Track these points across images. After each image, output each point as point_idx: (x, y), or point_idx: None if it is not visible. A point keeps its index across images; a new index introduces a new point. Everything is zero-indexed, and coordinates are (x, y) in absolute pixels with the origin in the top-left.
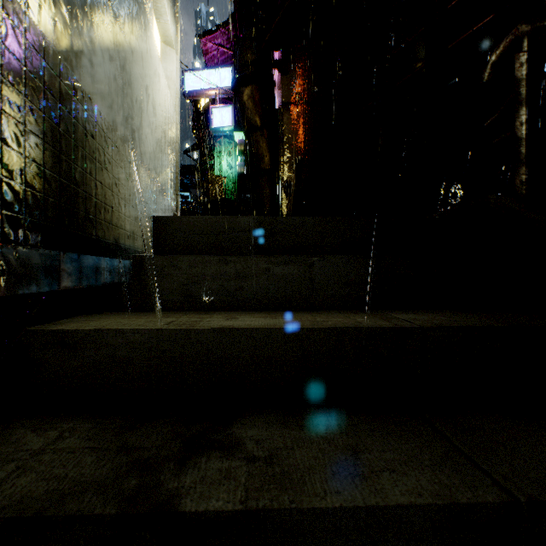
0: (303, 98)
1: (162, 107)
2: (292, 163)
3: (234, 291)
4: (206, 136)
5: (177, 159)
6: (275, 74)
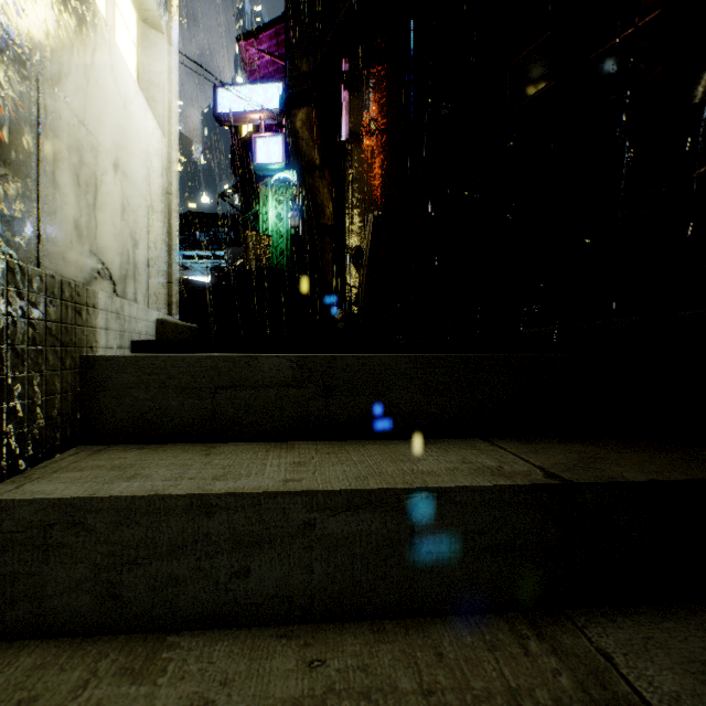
0: (380, 126)
1: (124, 133)
2: (364, 218)
3: (227, 579)
4: (250, 175)
5: (171, 221)
6: (341, 94)
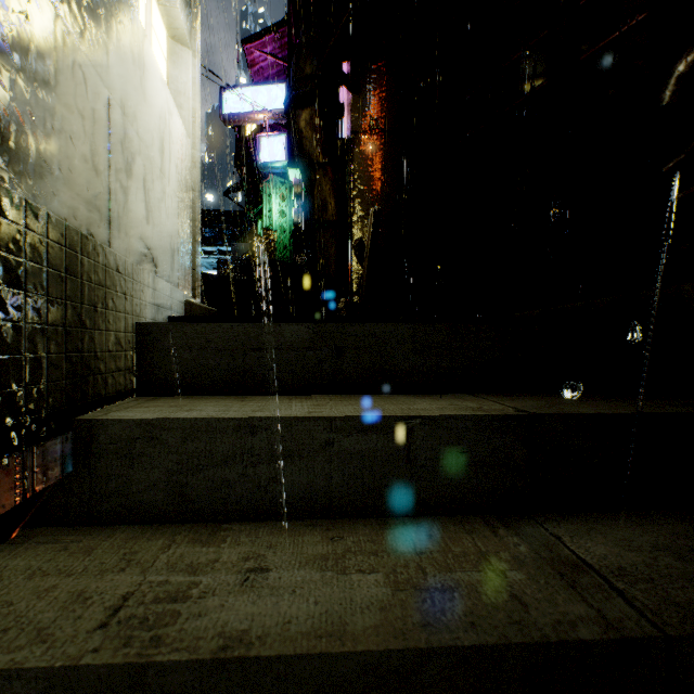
0: (380, 125)
1: (162, 138)
2: (365, 213)
3: (266, 483)
4: (253, 172)
5: (195, 215)
6: (342, 93)
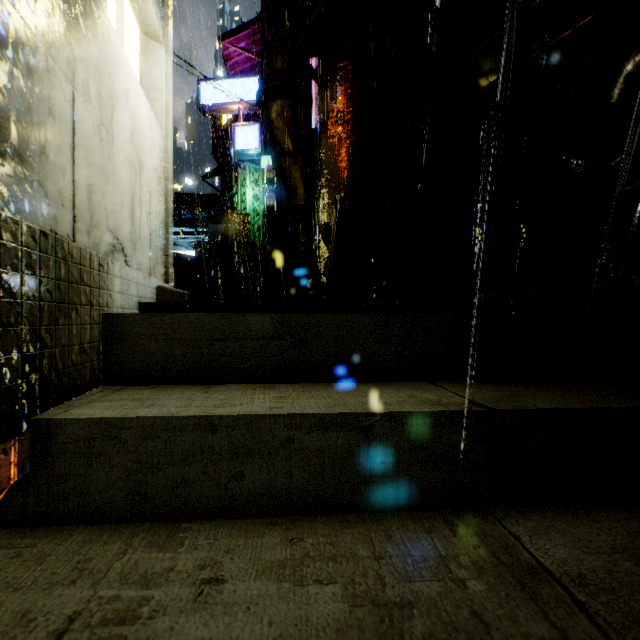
0: (346, 117)
1: (133, 131)
2: (332, 198)
3: (226, 481)
4: (229, 159)
5: (168, 203)
6: (311, 87)
